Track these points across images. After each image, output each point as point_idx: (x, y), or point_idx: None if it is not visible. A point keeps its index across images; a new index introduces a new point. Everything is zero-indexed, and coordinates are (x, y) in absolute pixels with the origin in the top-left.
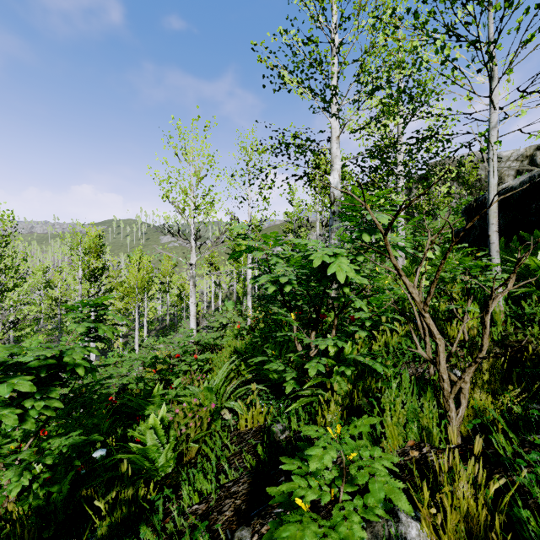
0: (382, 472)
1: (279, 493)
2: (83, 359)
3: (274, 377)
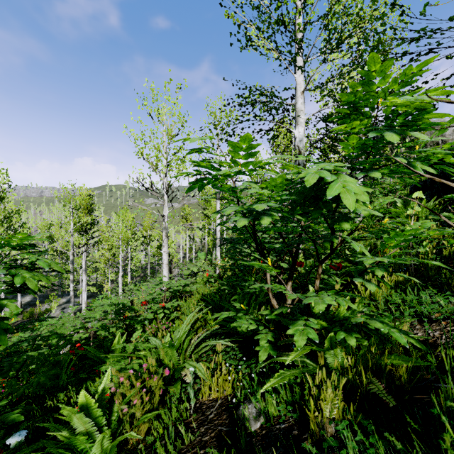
0: None
1: None
2: None
3: (242, 330)
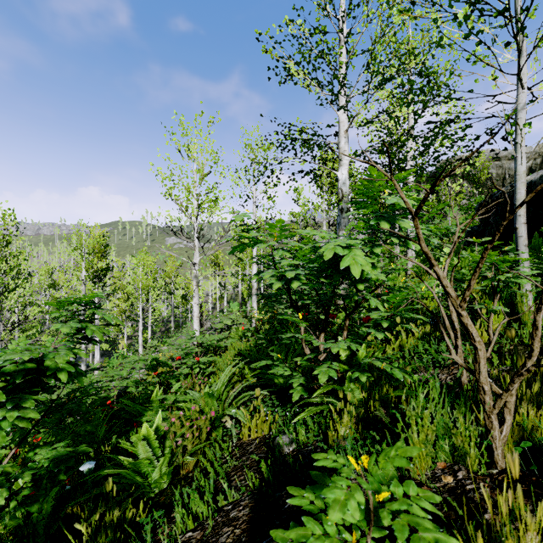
0: (427, 523)
1: (286, 539)
2: (69, 363)
3: (280, 382)
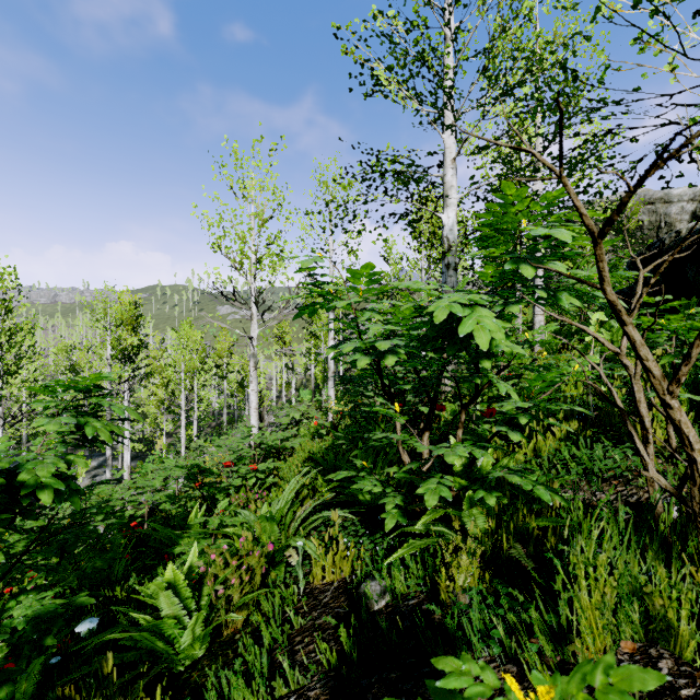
0: None
1: None
2: (58, 476)
3: (366, 499)
